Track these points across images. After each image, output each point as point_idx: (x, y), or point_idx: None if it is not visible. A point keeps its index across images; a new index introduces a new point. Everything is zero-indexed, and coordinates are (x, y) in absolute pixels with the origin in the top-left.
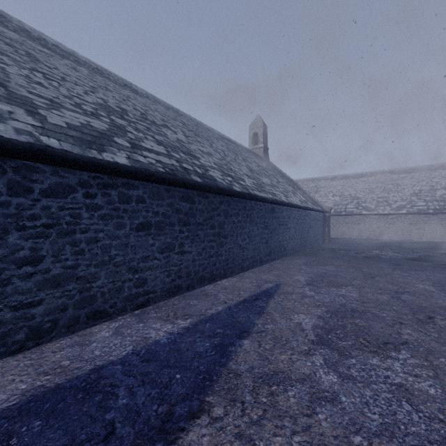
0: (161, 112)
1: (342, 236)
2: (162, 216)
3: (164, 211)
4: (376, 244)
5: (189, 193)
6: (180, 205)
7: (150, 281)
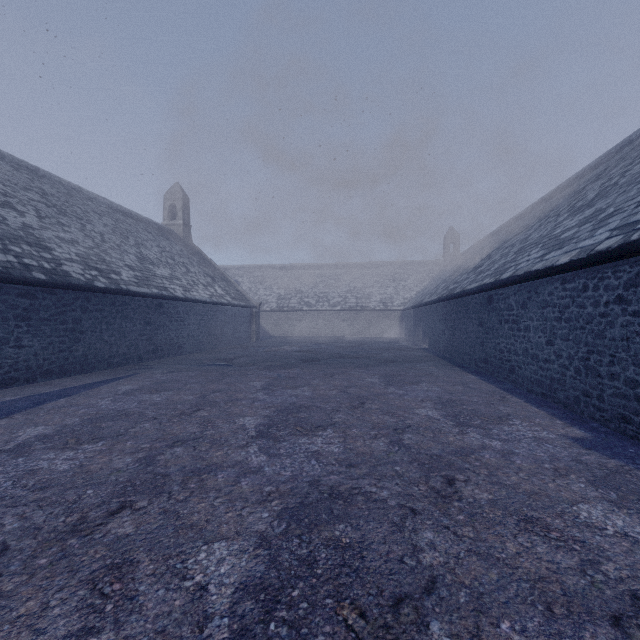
0: (3, 178)
1: (285, 334)
2: None
3: None
4: (301, 341)
5: (29, 289)
6: (17, 301)
7: None
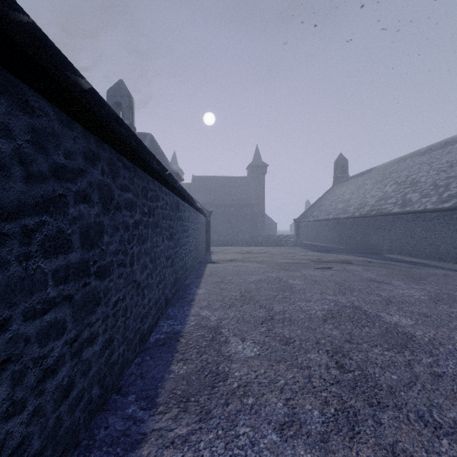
0: None
1: None
2: None
3: None
4: None
5: None
6: None
7: None
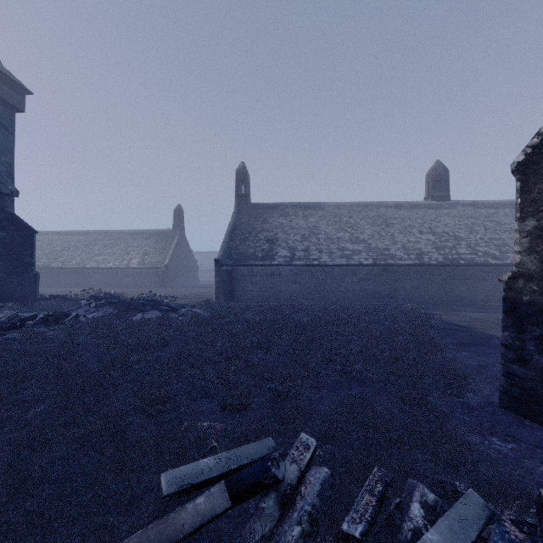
0: None
1: None
2: None
3: None
4: None
5: None
6: None
7: None
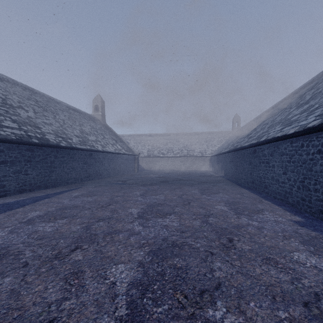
0: (18, 94)
1: (151, 169)
2: (14, 158)
3: (16, 156)
4: (159, 172)
5: (31, 147)
6: (25, 153)
7: (7, 186)
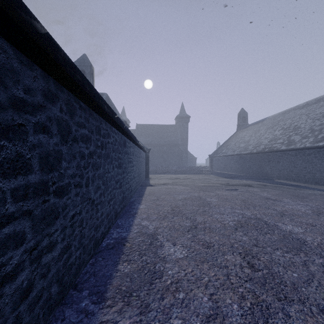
0: None
1: None
2: None
3: None
4: None
5: None
6: None
7: None
